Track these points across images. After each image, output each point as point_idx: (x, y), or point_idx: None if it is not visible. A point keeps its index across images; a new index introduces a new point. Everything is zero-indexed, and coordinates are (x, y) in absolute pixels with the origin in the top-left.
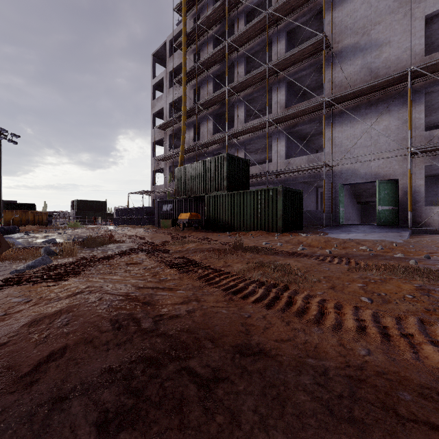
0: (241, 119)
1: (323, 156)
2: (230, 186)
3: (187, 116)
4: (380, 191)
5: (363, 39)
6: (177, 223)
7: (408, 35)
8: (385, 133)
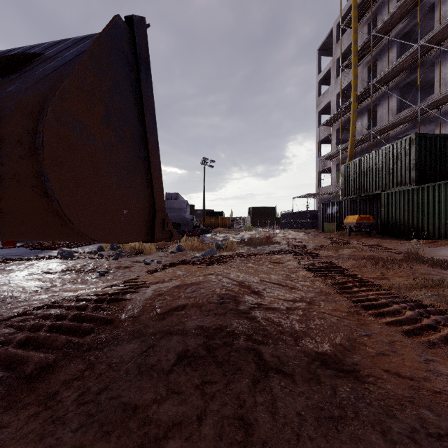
0: (447, 79)
1: None
2: (421, 177)
3: (359, 101)
4: None
5: None
6: (343, 227)
7: None
8: None
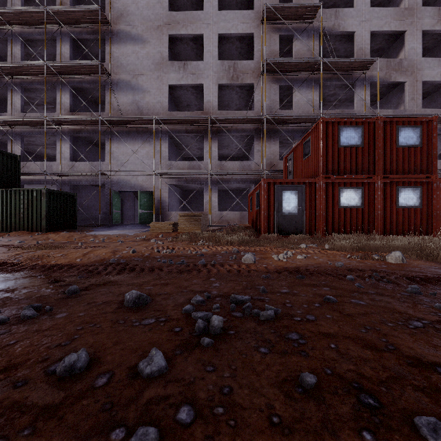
0: (18, 107)
1: (104, 165)
2: None
3: None
4: (141, 199)
5: (134, 81)
6: None
7: (160, 92)
8: (147, 157)
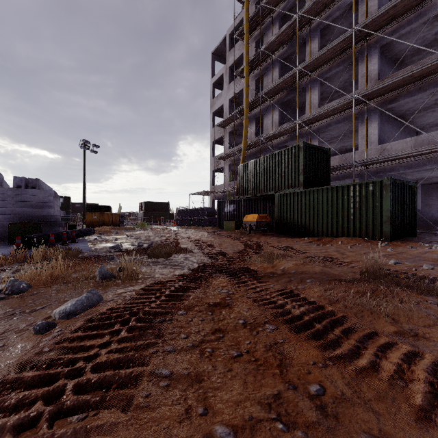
0: (315, 103)
1: None
2: (306, 181)
3: (249, 109)
4: None
5: None
6: (241, 225)
7: None
8: None
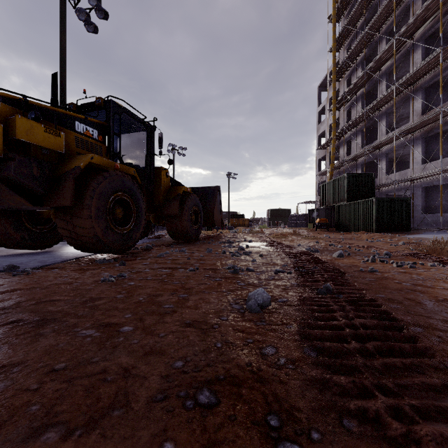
0: (383, 131)
1: None
2: (350, 197)
3: (340, 136)
4: None
5: None
6: None
7: None
8: None
